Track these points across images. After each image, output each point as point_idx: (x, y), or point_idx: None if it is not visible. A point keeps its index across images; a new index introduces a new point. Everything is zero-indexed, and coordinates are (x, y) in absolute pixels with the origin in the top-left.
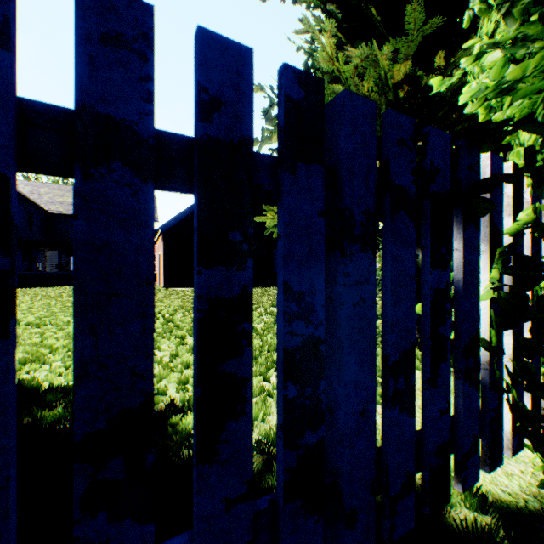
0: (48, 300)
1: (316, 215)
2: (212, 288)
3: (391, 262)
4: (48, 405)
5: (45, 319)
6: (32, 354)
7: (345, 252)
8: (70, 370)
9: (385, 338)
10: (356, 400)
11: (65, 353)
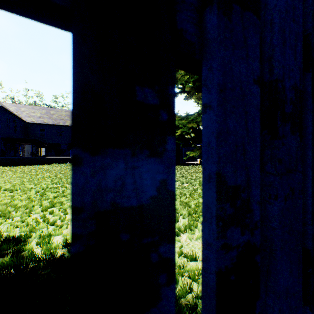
0: (22, 174)
1: (251, 81)
2: (104, 190)
3: (312, 146)
4: (1, 254)
5: (17, 186)
6: (2, 211)
7: (278, 133)
8: (23, 224)
9: (303, 230)
10: (287, 312)
11: (23, 210)
